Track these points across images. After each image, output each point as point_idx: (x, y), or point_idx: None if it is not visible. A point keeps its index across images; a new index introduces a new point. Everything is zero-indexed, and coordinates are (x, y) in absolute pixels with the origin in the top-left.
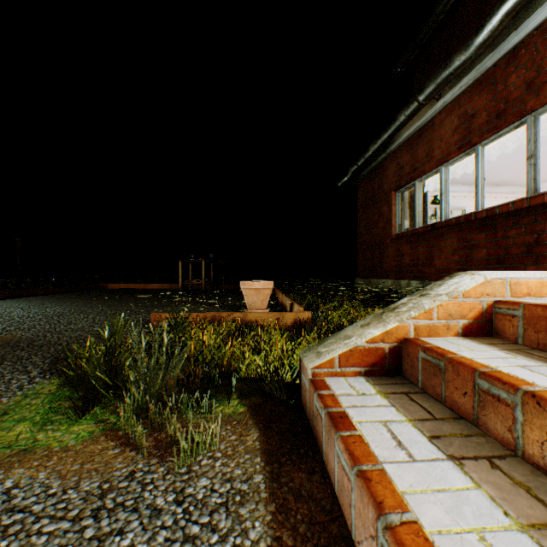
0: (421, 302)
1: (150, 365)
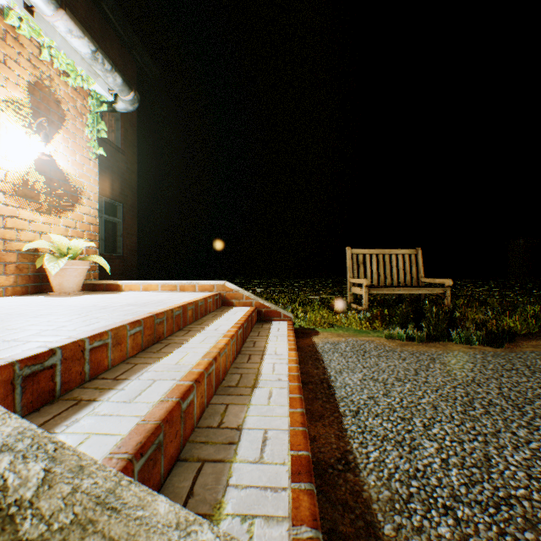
0: (6, 433)
1: None
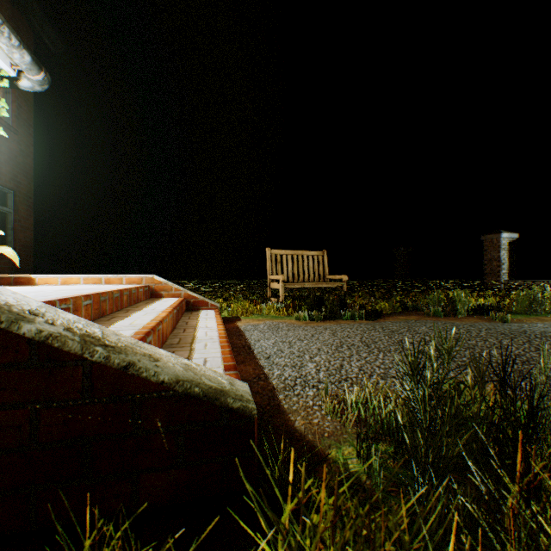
0: (72, 317)
1: (488, 417)
